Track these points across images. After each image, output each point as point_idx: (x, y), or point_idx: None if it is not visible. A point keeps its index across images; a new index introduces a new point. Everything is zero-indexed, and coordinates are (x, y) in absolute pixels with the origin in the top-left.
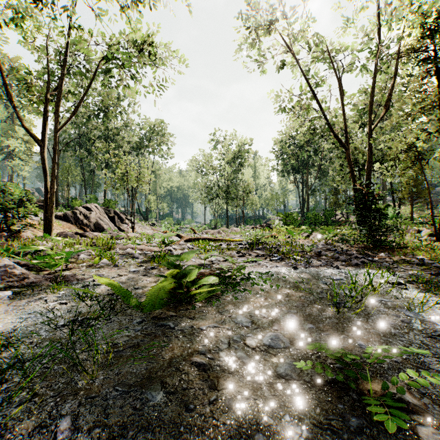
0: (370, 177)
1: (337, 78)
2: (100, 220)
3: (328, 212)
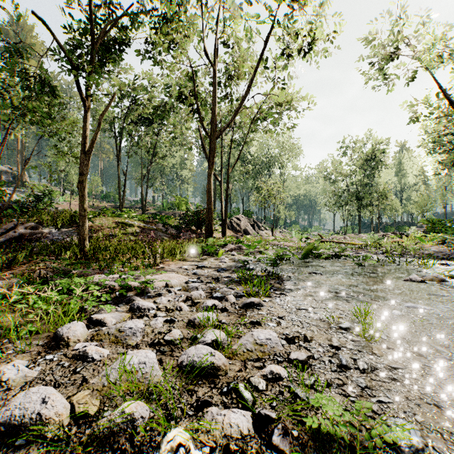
0: None
1: None
2: (246, 227)
3: None
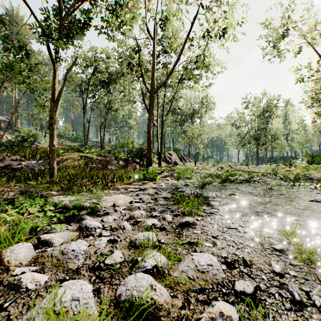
0: None
1: None
2: (176, 160)
3: None
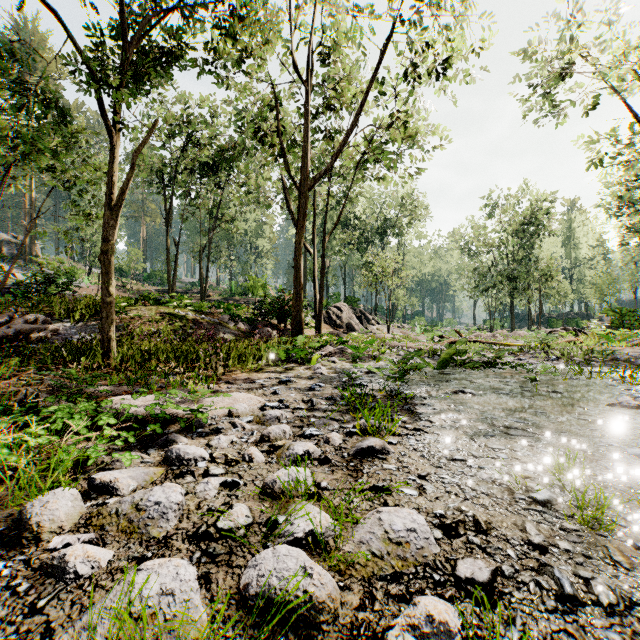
0: None
1: None
2: (350, 320)
3: None
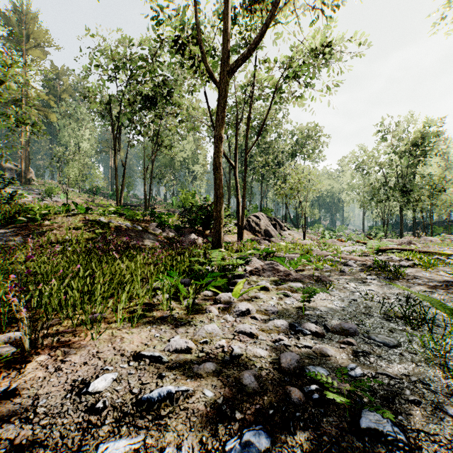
0: None
1: None
2: (267, 227)
3: None
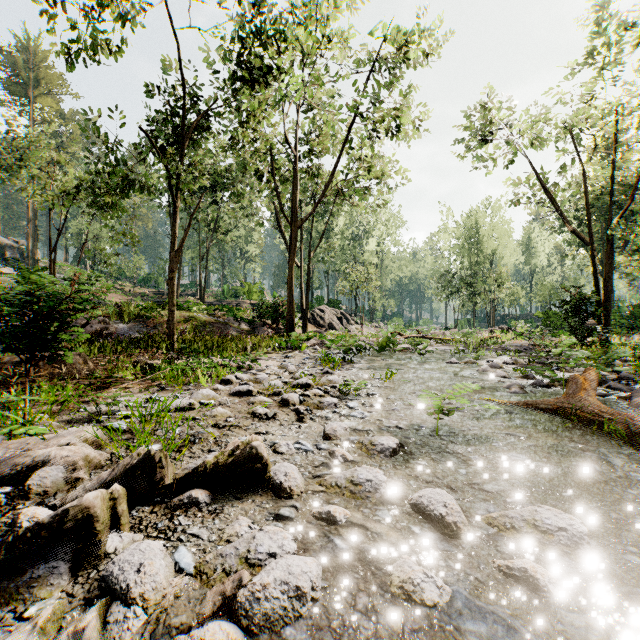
0: (610, 274)
1: (581, 162)
2: (332, 321)
3: (639, 308)
